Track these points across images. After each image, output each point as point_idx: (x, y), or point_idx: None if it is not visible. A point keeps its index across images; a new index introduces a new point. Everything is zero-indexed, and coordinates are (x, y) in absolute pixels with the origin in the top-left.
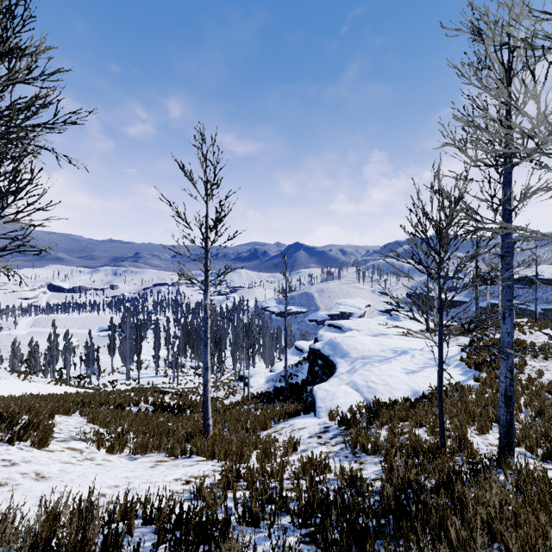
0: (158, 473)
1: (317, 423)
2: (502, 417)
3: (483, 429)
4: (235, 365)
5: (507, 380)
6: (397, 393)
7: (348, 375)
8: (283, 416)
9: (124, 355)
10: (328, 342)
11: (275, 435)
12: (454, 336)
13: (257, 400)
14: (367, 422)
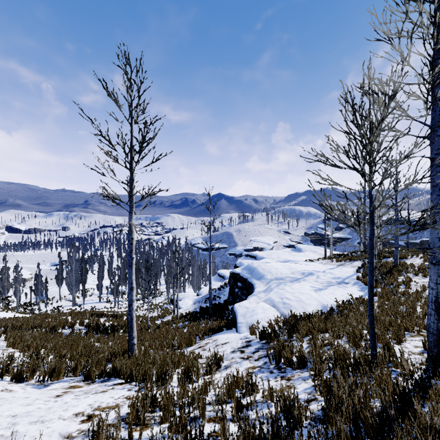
0: (60, 405)
1: (239, 337)
2: (432, 325)
3: (400, 338)
4: (168, 291)
5: (438, 287)
6: (309, 308)
7: (264, 294)
8: (207, 332)
9: (70, 285)
10: (246, 267)
11: (199, 350)
12: (348, 261)
13: (185, 319)
14: (288, 335)
